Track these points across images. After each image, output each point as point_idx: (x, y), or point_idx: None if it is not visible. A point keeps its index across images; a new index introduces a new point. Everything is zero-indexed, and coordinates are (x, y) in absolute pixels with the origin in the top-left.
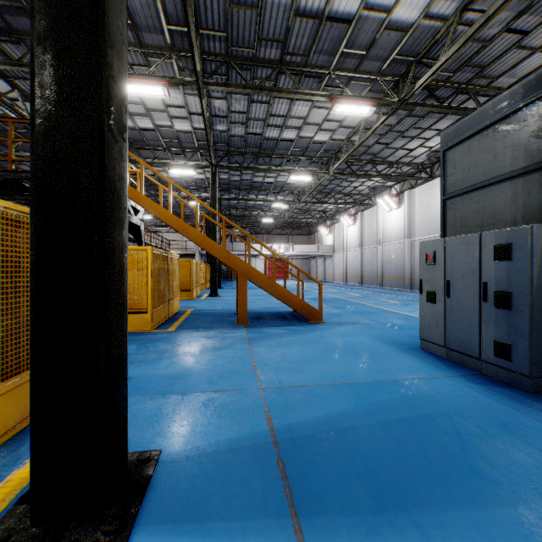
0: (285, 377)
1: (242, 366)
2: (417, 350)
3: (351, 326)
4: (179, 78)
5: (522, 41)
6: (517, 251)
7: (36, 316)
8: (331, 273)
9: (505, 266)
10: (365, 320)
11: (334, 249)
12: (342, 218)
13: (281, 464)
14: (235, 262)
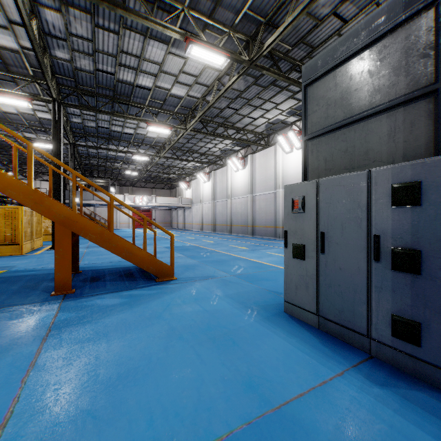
0: None
1: None
2: (282, 316)
3: (206, 282)
4: None
5: (342, 30)
6: (429, 193)
7: None
8: (190, 223)
9: (409, 213)
10: (220, 272)
11: (193, 202)
12: (199, 175)
13: None
14: (50, 208)
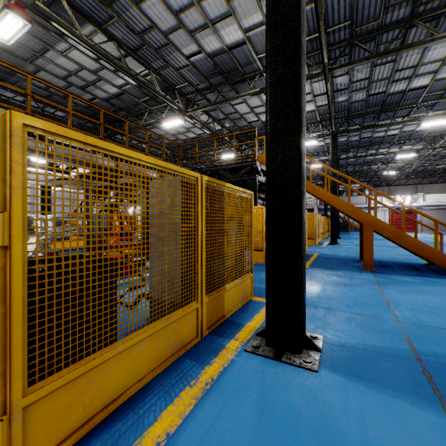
0: (424, 318)
1: (375, 301)
2: None
3: None
4: (309, 74)
5: None
6: None
7: (269, 244)
8: None
9: None
10: None
11: None
12: None
13: (427, 374)
14: (360, 215)
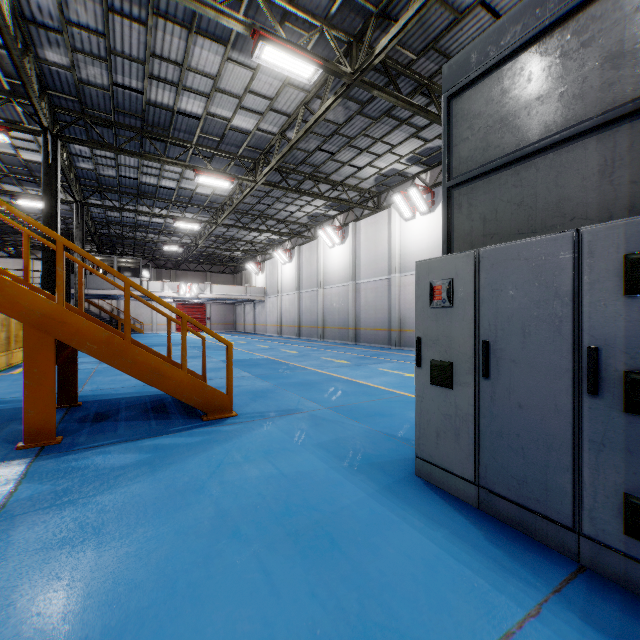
0: None
1: None
2: (413, 483)
3: (285, 421)
4: None
5: None
6: None
7: None
8: (262, 323)
9: None
10: (307, 402)
11: (267, 292)
12: (276, 252)
13: None
14: (15, 300)
